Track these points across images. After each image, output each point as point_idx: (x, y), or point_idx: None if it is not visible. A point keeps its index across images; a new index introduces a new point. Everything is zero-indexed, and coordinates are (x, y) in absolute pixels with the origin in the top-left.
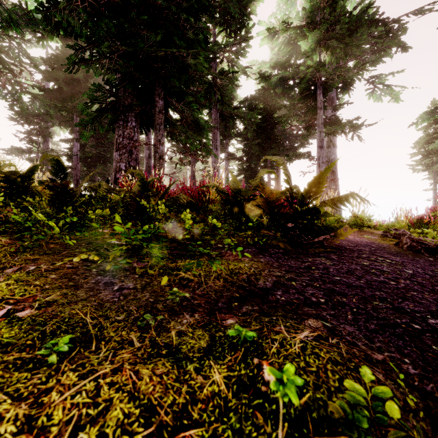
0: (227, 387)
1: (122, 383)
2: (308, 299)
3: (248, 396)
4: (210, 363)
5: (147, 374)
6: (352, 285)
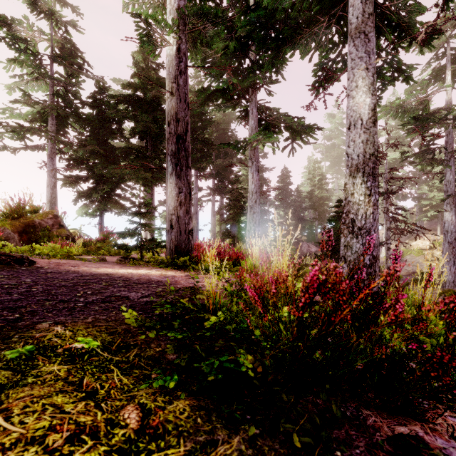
0: (67, 365)
1: (28, 403)
2: (7, 319)
3: (79, 360)
4: (35, 371)
5: (28, 392)
6: (16, 299)
